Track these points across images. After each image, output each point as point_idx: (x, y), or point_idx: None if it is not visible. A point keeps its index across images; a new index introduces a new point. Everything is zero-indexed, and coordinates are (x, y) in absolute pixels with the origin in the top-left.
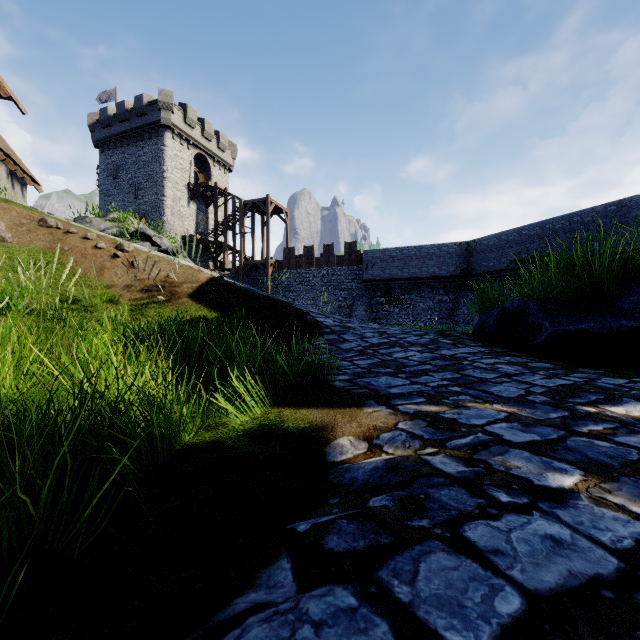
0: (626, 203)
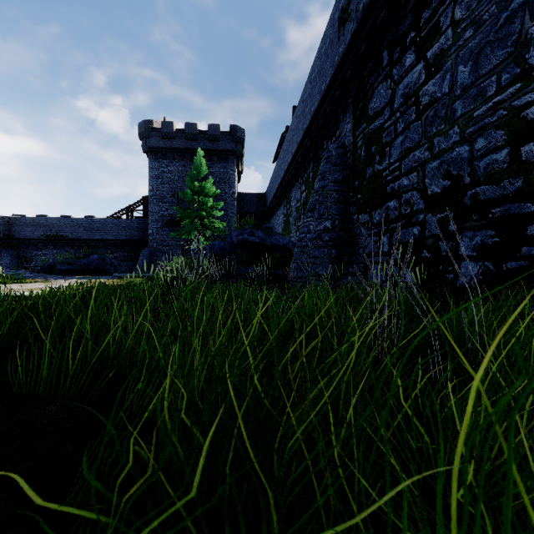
0: (94, 220)
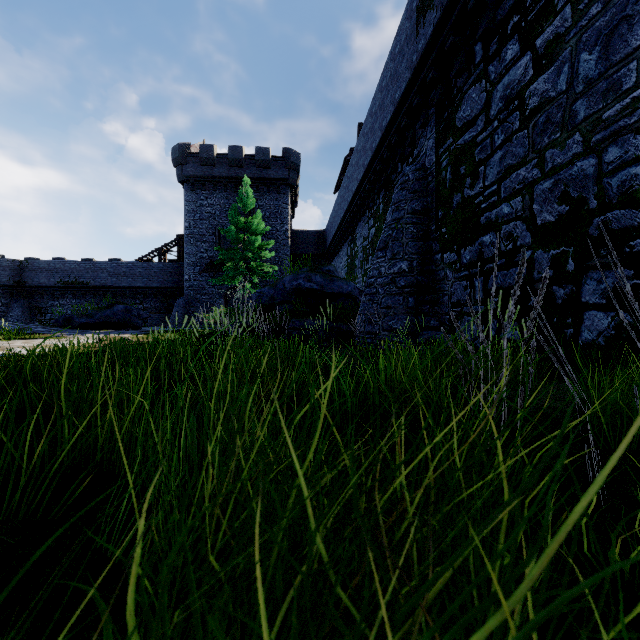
0: (120, 264)
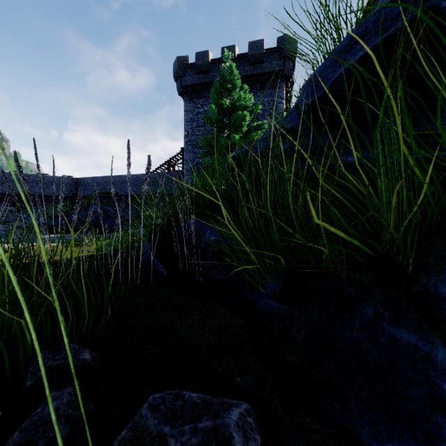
0: (139, 176)
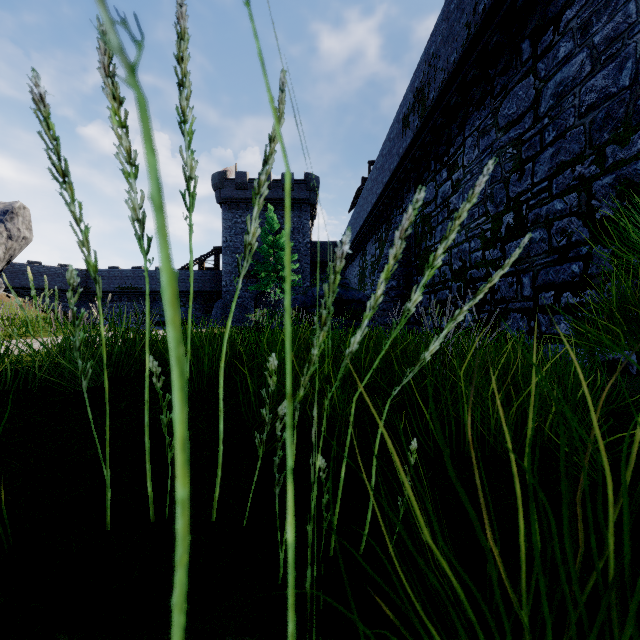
0: None
